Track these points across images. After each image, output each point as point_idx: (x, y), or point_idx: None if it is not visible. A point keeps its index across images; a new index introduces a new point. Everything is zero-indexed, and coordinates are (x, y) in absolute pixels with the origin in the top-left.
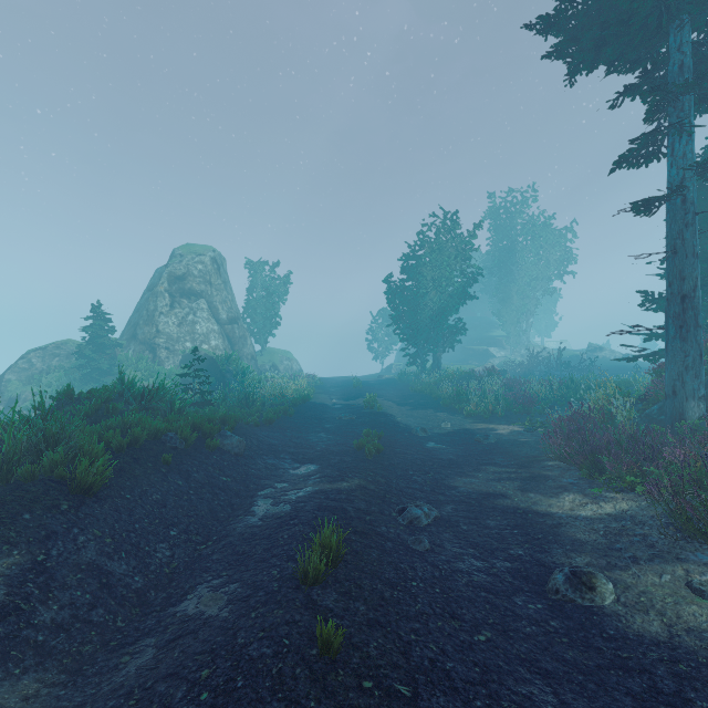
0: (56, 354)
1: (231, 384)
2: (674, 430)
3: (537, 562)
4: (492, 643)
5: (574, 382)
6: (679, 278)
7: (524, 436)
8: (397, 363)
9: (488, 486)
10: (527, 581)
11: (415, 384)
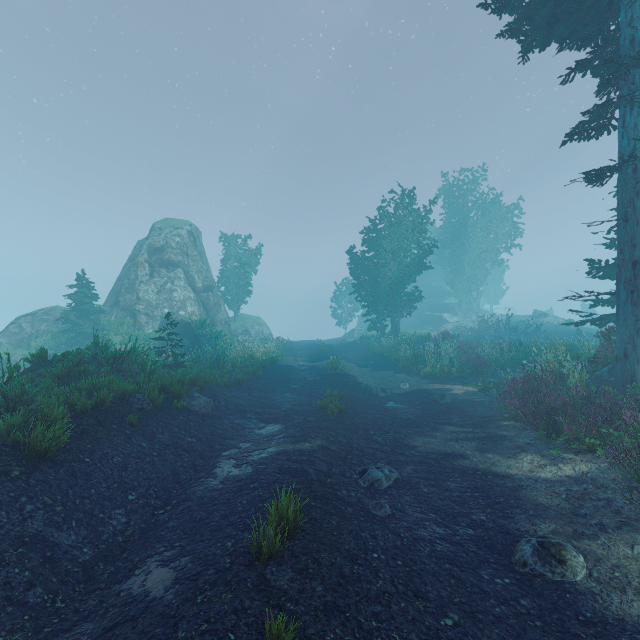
0: (45, 319)
1: (205, 347)
2: (625, 392)
3: (500, 529)
4: (460, 628)
5: (523, 345)
6: (630, 244)
7: (479, 396)
8: (359, 328)
9: (446, 446)
10: (491, 551)
11: (375, 347)
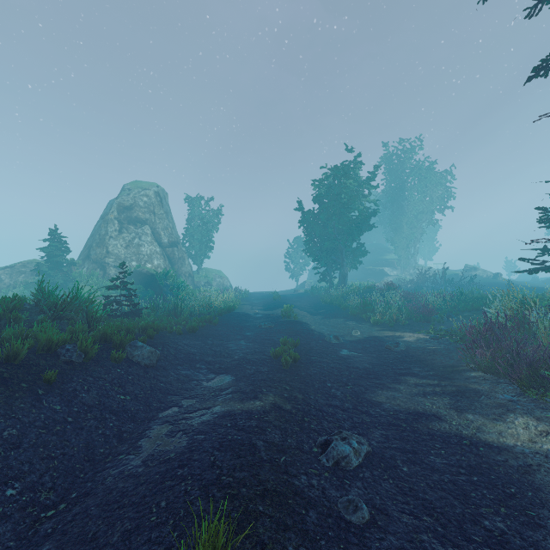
0: (23, 271)
1: (168, 296)
2: None
3: None
4: None
5: (463, 294)
6: None
7: (432, 343)
8: (309, 280)
9: (414, 402)
10: None
11: (325, 297)
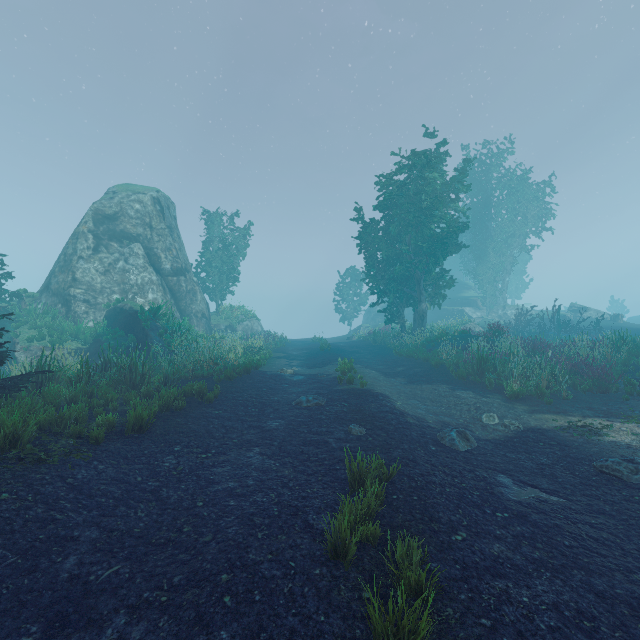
0: None
1: (154, 345)
2: None
3: None
4: None
5: (623, 342)
6: None
7: None
8: (366, 324)
9: None
10: None
11: (396, 346)
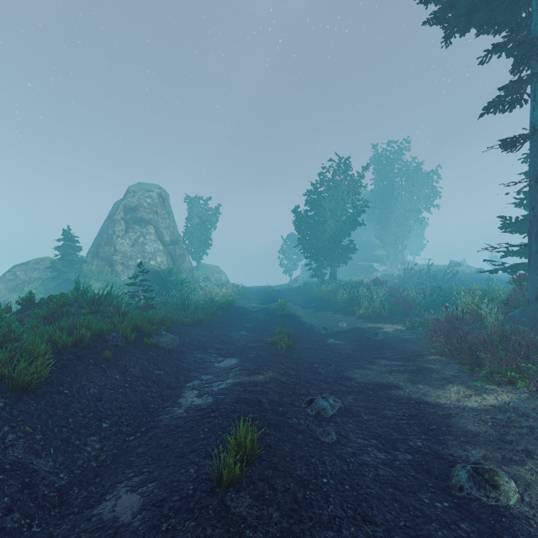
0: (36, 268)
1: (172, 291)
2: (536, 330)
3: (435, 454)
4: None
5: (442, 290)
6: None
7: (407, 333)
8: (302, 275)
9: (382, 377)
10: (429, 475)
11: (316, 292)
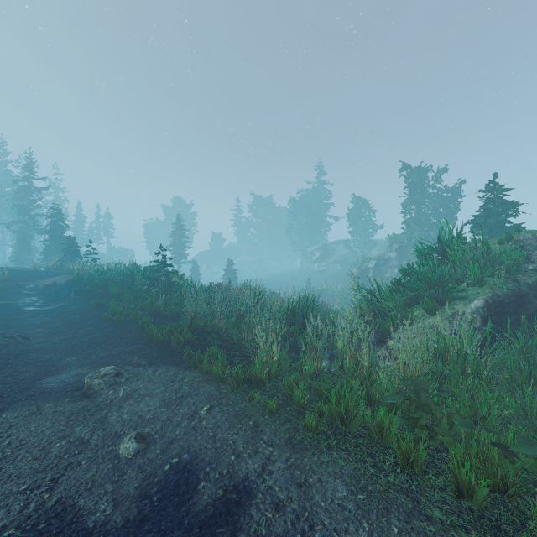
0: None
1: None
2: None
3: None
4: None
5: None
6: None
7: None
8: None
9: None
10: None
11: None
